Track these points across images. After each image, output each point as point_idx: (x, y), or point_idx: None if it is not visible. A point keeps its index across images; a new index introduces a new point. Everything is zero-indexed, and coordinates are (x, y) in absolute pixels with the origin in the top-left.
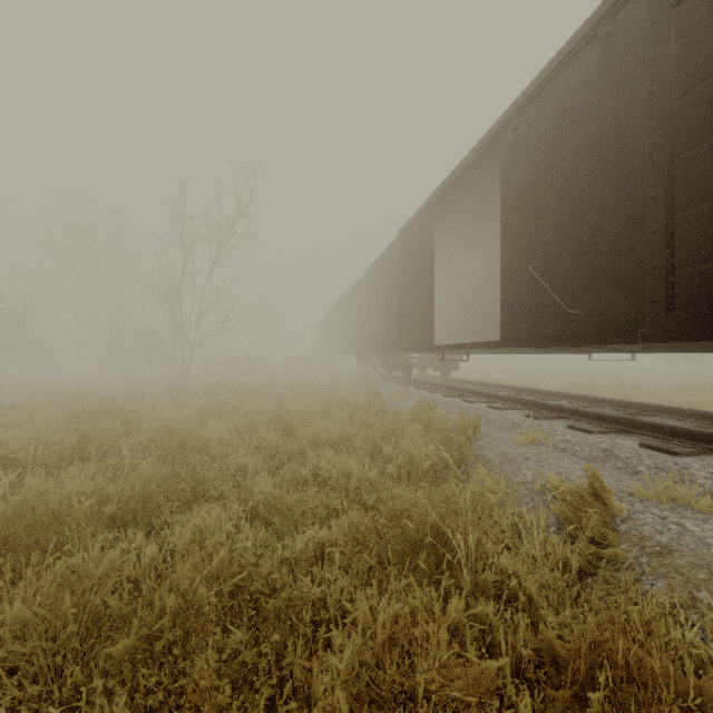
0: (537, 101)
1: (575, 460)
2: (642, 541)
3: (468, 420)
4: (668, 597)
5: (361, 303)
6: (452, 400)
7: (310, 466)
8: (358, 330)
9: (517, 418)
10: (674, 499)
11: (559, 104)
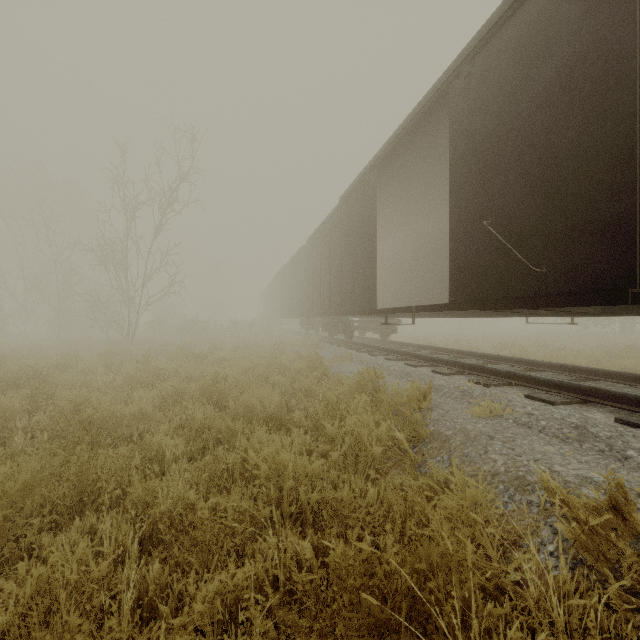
0: (492, 43)
1: (546, 439)
2: None
3: (418, 389)
4: None
5: (304, 269)
6: (395, 364)
7: (238, 451)
8: (301, 295)
9: (466, 385)
10: None
11: (520, 41)
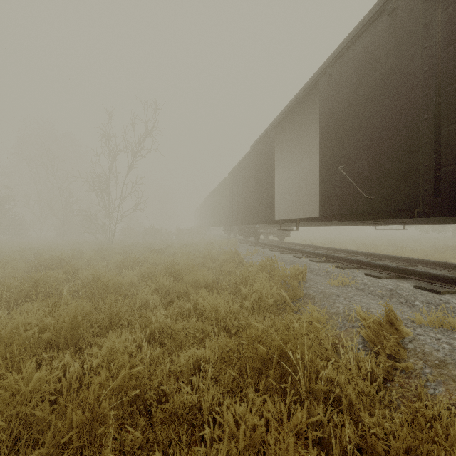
0: (344, 57)
1: (371, 297)
2: (425, 357)
3: (298, 270)
4: (448, 399)
5: (226, 193)
6: (286, 256)
7: (191, 302)
8: (224, 210)
9: (330, 268)
10: (443, 325)
11: (359, 58)
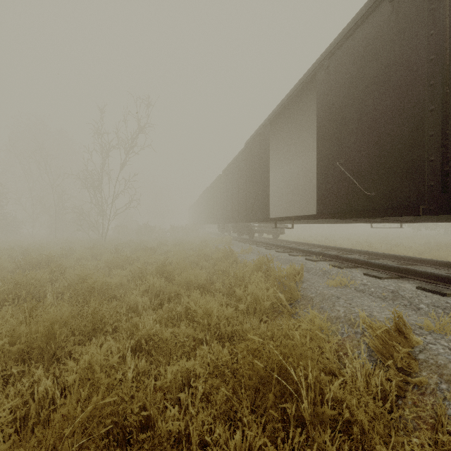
0: (342, 48)
1: (372, 299)
2: (439, 370)
3: (295, 269)
4: None
5: (221, 190)
6: (282, 254)
7: (183, 305)
8: (218, 208)
9: (327, 267)
10: None
11: (359, 48)
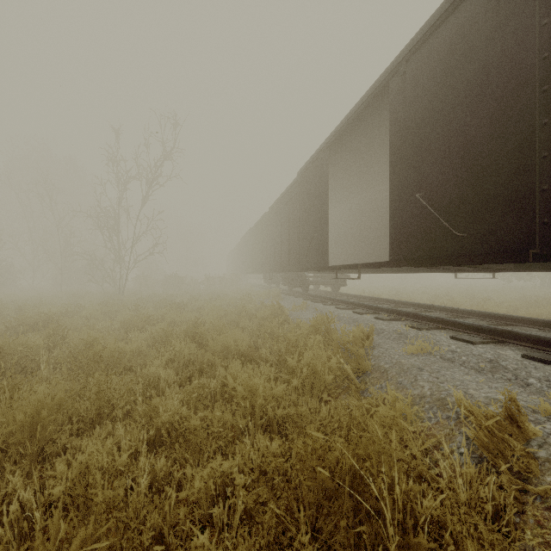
0: (423, 48)
1: (465, 371)
2: None
3: (362, 332)
4: None
5: (267, 232)
6: (344, 312)
7: (218, 379)
8: (264, 254)
9: (403, 328)
10: None
11: (445, 48)
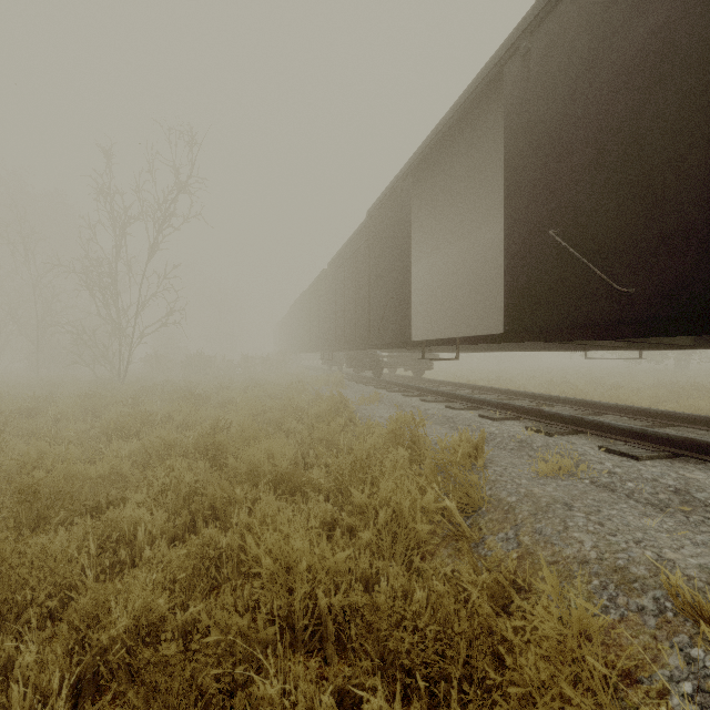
0: (560, 9)
1: (639, 508)
2: None
3: (468, 441)
4: None
5: (326, 296)
6: (433, 406)
7: (235, 531)
8: (322, 326)
9: (523, 433)
10: None
11: (598, 1)
